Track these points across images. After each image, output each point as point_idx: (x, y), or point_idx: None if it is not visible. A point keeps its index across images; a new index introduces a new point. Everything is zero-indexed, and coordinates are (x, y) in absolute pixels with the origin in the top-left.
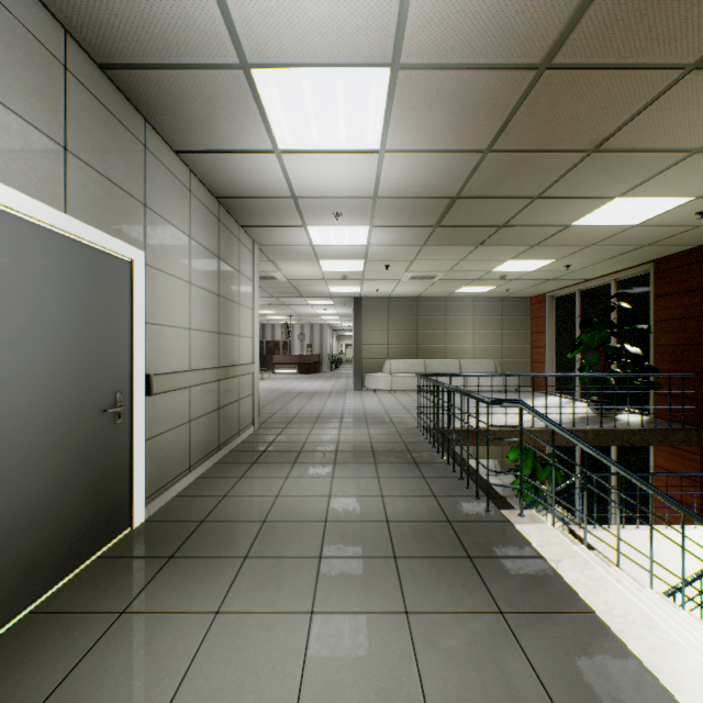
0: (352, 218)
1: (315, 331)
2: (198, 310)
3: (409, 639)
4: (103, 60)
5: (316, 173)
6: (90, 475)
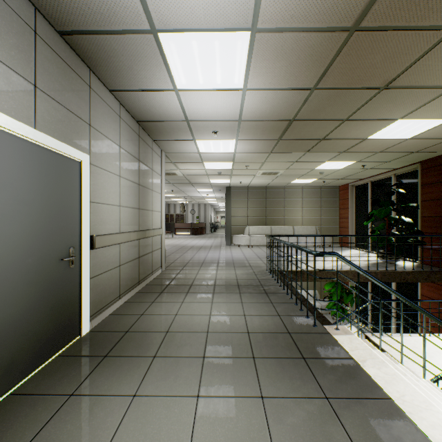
0: (224, 134)
1: (201, 208)
2: (125, 194)
3: (264, 417)
4: (61, 28)
5: (201, 104)
6: (52, 301)
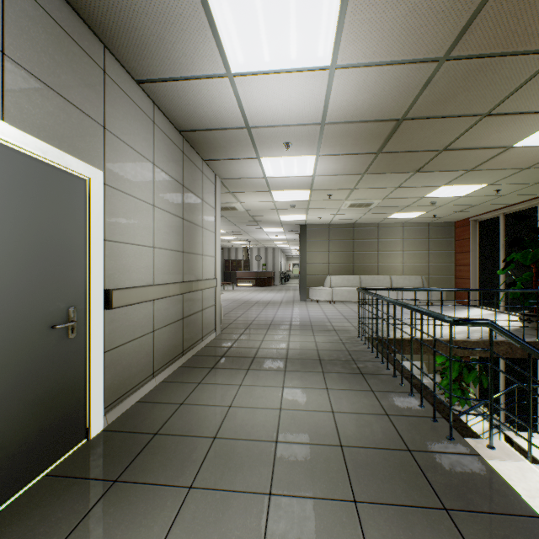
0: (300, 147)
1: (269, 253)
2: (162, 230)
3: None
4: None
5: (268, 98)
6: (35, 392)
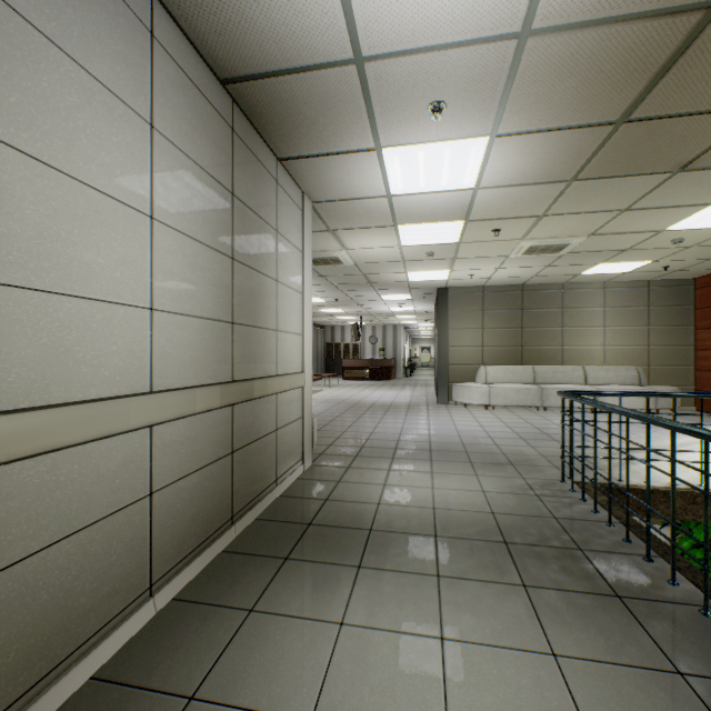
0: (461, 115)
1: (388, 332)
2: (176, 275)
3: None
4: None
5: None
6: None
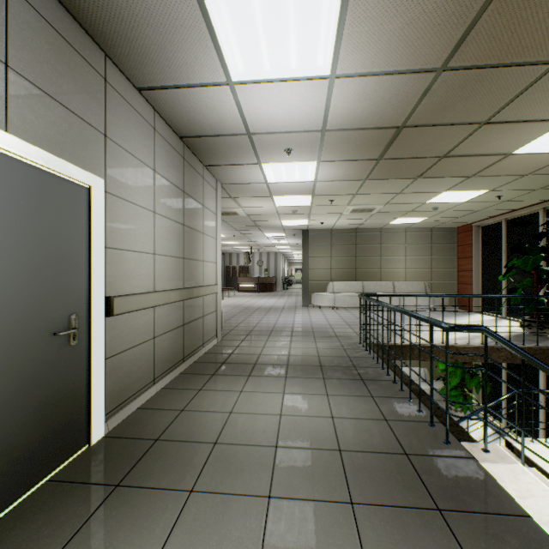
0: (301, 153)
1: (271, 258)
2: (162, 237)
3: None
4: None
5: (268, 106)
6: (38, 399)
